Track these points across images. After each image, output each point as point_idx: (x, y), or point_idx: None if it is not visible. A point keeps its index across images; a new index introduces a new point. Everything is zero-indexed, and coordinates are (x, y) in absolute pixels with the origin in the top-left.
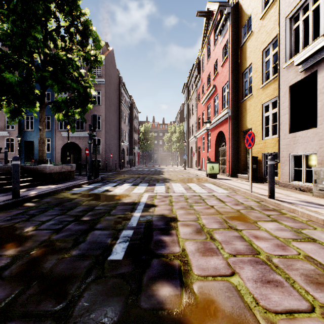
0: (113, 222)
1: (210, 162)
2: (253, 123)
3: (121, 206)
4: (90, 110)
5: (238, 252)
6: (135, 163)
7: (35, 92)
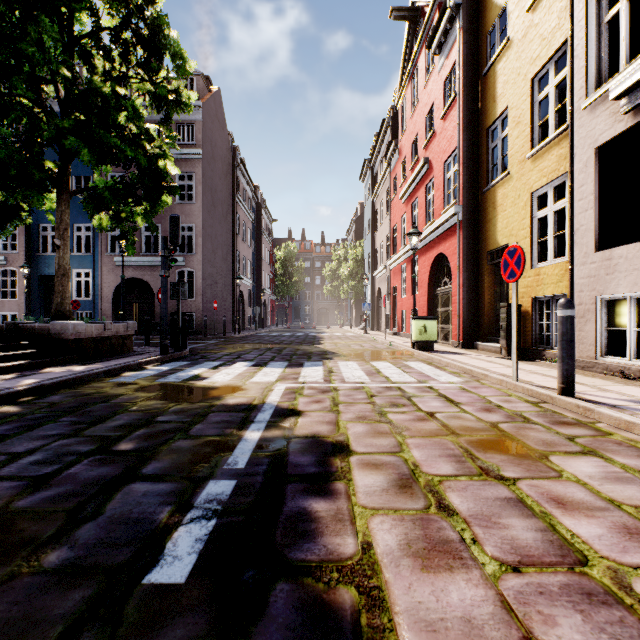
0: (190, 457)
1: (419, 318)
2: (511, 233)
3: (218, 415)
4: (173, 212)
5: (523, 557)
6: (266, 322)
7: (46, 166)
